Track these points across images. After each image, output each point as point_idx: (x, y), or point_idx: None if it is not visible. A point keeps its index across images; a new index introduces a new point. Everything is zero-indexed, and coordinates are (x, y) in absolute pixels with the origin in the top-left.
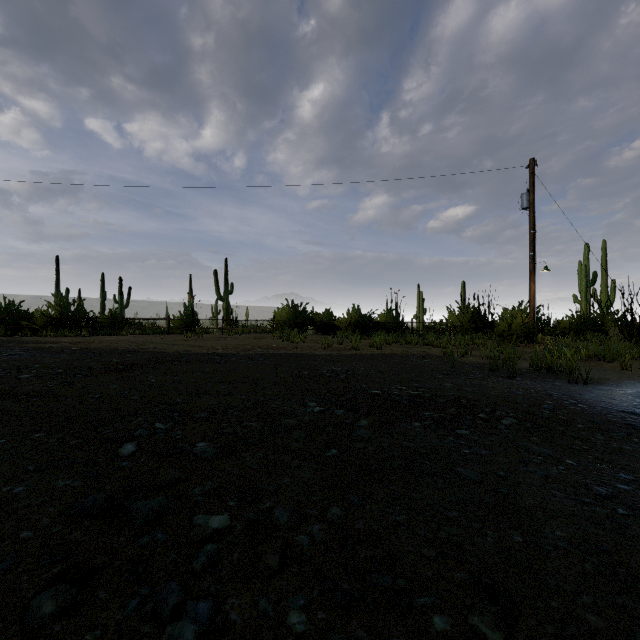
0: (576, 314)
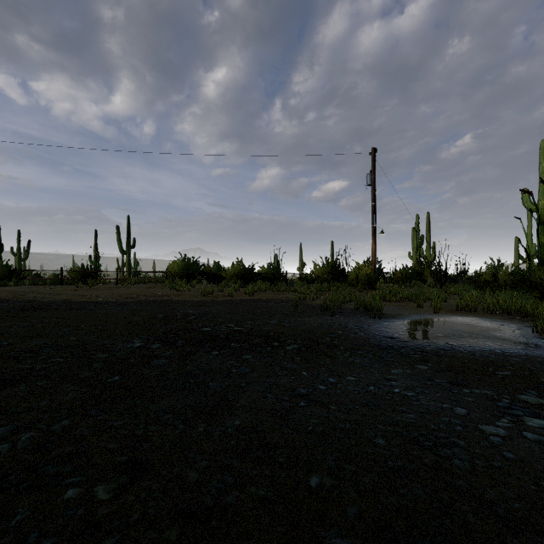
0: (406, 267)
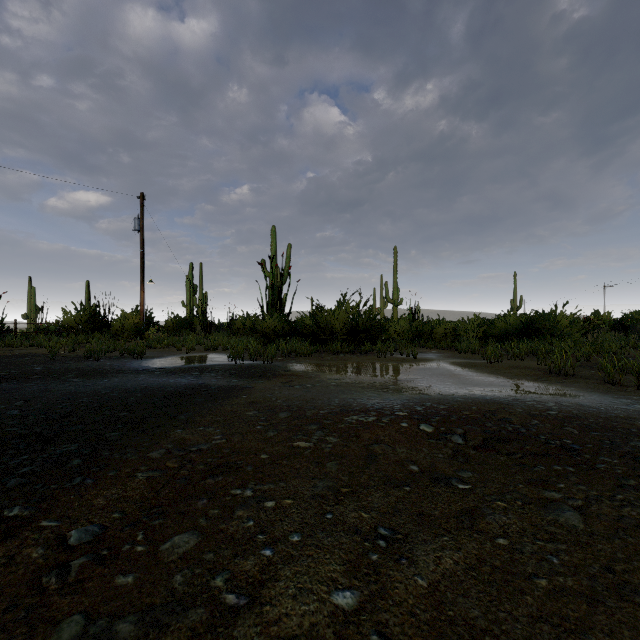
0: (177, 316)
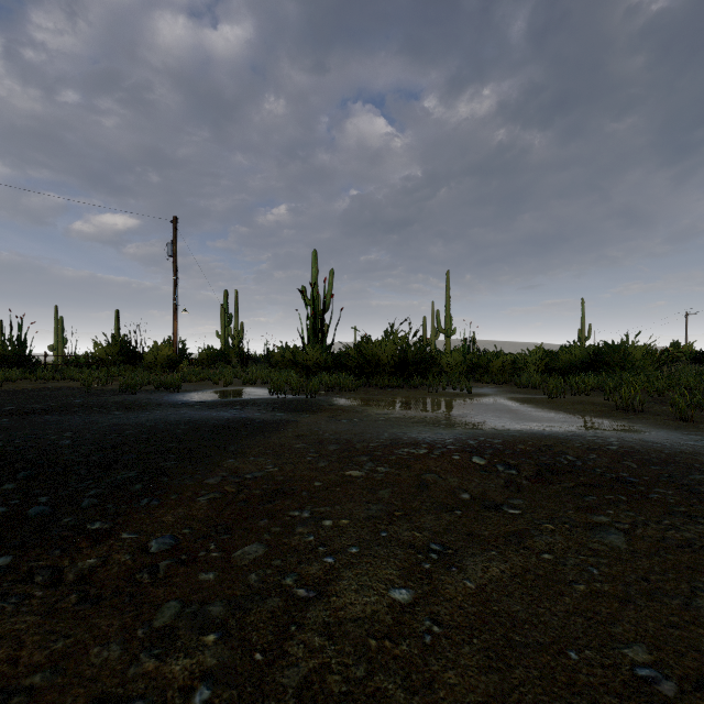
0: (212, 348)
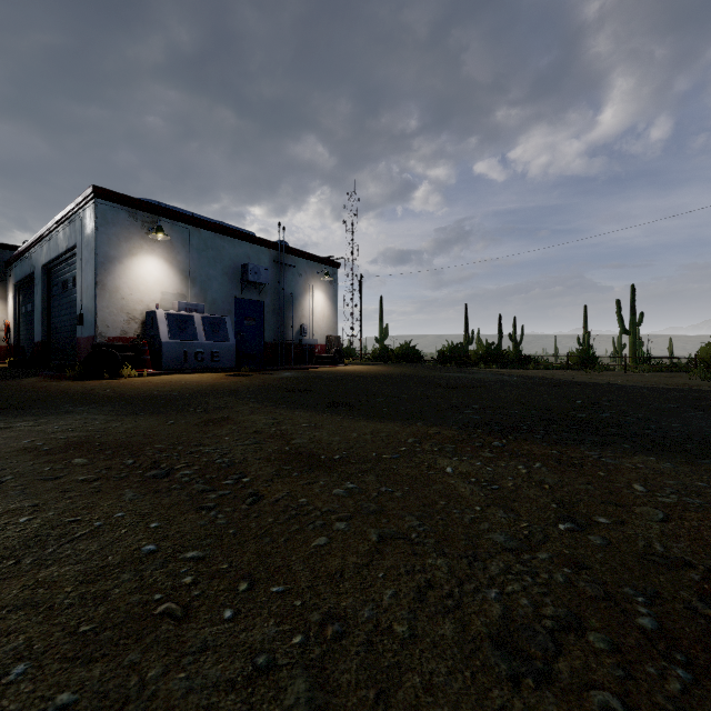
0: None
